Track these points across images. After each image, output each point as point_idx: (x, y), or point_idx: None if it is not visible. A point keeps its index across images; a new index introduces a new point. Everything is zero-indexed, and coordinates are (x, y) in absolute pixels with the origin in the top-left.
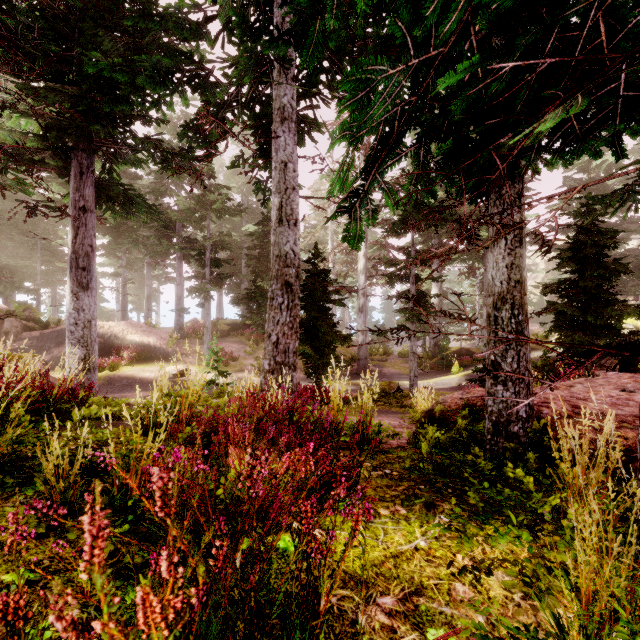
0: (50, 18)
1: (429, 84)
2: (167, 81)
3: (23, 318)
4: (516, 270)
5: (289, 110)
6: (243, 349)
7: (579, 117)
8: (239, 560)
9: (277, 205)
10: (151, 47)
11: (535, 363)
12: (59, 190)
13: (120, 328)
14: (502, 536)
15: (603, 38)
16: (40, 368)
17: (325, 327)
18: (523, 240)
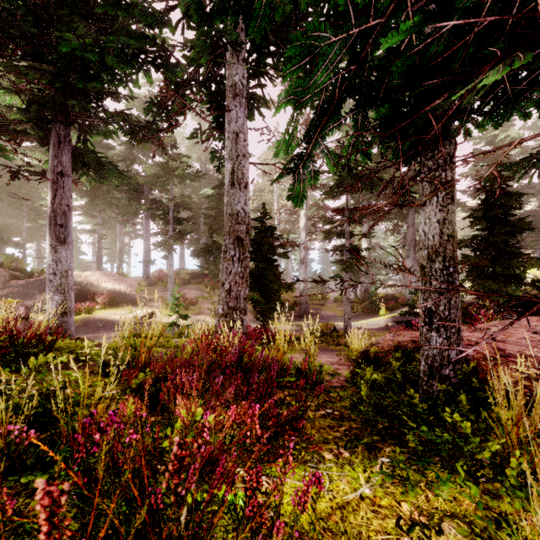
0: (31, 6)
1: (368, 53)
2: (133, 61)
3: (11, 268)
4: (447, 225)
5: (240, 87)
6: (201, 295)
7: (510, 80)
8: (184, 517)
9: (230, 170)
10: (120, 33)
11: None
12: (41, 158)
13: (95, 277)
14: (444, 483)
15: (538, 2)
16: (22, 312)
17: (271, 276)
18: (453, 198)
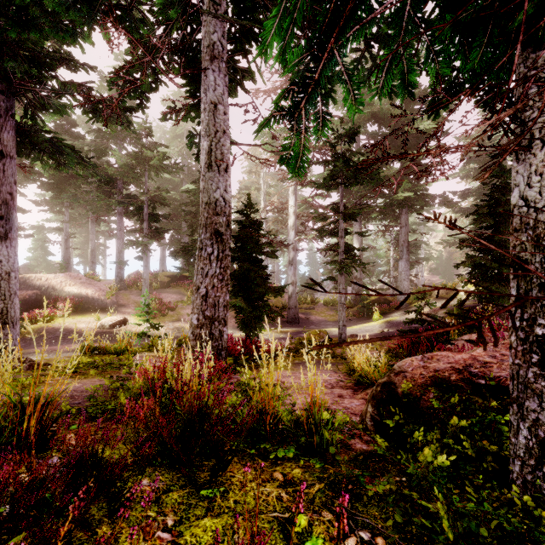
0: None
1: None
2: (82, 6)
3: None
4: None
5: (219, 48)
6: (181, 299)
7: None
8: None
9: (206, 149)
10: None
11: (451, 311)
12: None
13: (58, 280)
14: None
15: None
16: None
17: (258, 279)
18: None
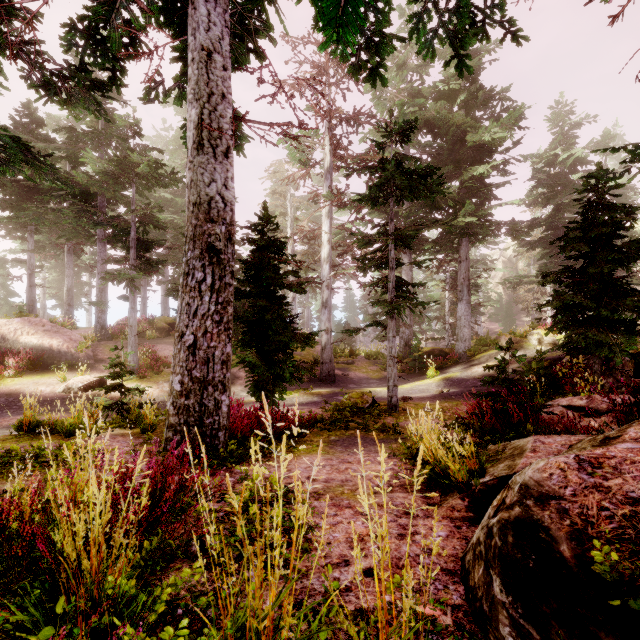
0: None
1: None
2: None
3: None
4: None
5: None
6: None
7: None
8: None
9: (195, 120)
10: None
11: (529, 366)
12: None
13: (11, 327)
14: None
15: None
16: None
17: (277, 322)
18: None
